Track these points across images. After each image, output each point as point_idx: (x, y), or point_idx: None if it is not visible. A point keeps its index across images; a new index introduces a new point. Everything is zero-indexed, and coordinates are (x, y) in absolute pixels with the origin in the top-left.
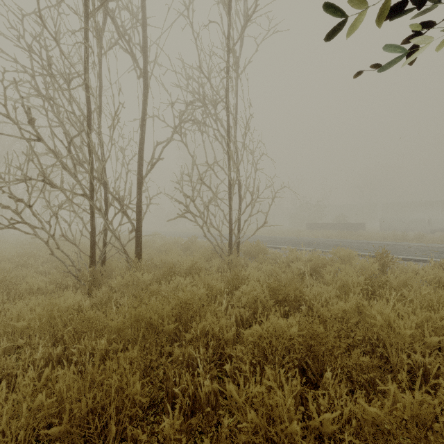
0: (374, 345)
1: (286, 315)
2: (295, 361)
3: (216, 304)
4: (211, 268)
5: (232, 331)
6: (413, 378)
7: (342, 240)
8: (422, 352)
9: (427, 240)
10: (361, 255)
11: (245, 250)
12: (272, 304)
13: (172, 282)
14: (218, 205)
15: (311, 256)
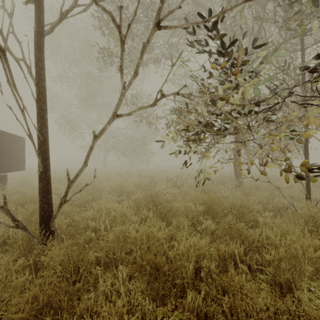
0: None
1: None
2: None
3: None
4: None
5: None
6: None
7: None
8: None
9: None
10: None
11: None
12: None
13: None
14: None
15: None
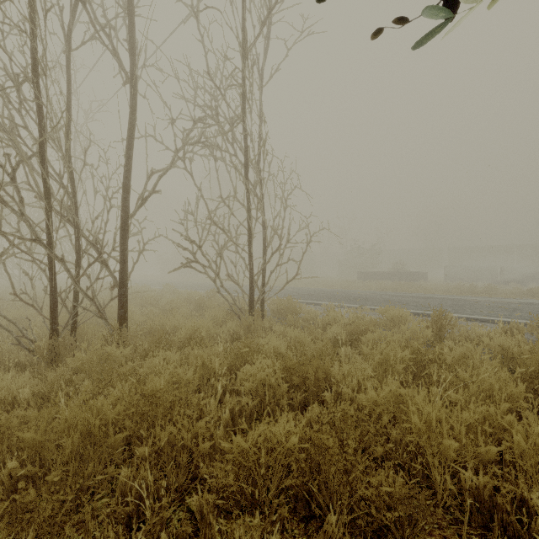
0: (413, 454)
1: (306, 403)
2: (295, 486)
3: (210, 391)
4: (224, 334)
5: (218, 435)
6: (463, 502)
7: (397, 294)
8: (475, 465)
9: (499, 293)
10: (418, 314)
11: (275, 308)
12: (286, 389)
13: (152, 360)
14: (238, 251)
15: (352, 317)
